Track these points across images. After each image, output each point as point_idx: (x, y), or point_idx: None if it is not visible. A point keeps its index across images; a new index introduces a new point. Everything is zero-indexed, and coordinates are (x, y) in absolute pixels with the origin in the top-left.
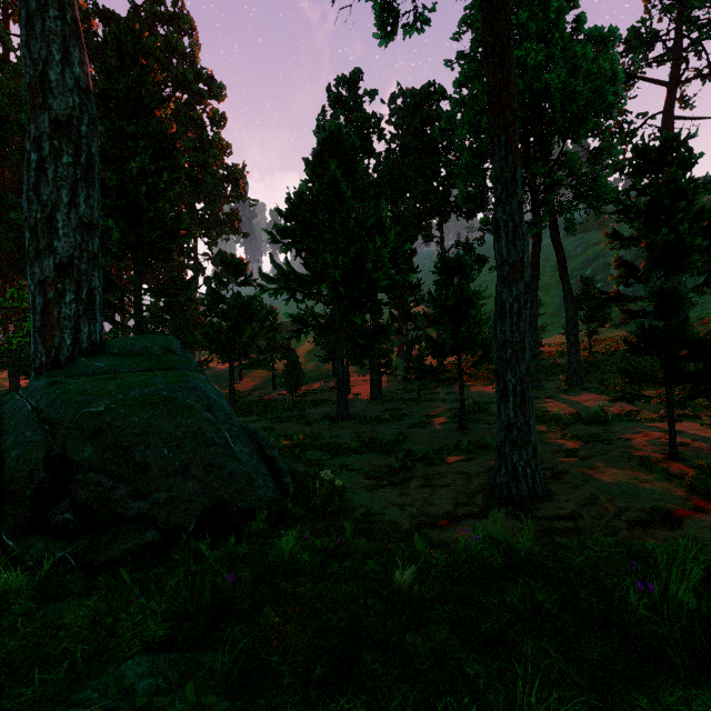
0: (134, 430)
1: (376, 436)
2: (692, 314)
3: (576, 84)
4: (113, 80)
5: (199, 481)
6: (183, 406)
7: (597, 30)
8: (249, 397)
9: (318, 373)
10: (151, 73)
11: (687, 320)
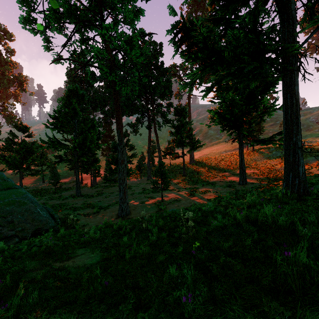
0: (8, 212)
1: (90, 202)
2: (199, 152)
3: (157, 89)
4: None
5: (31, 223)
6: (24, 202)
7: (167, 68)
8: (29, 187)
9: (67, 174)
10: None
11: (163, 170)
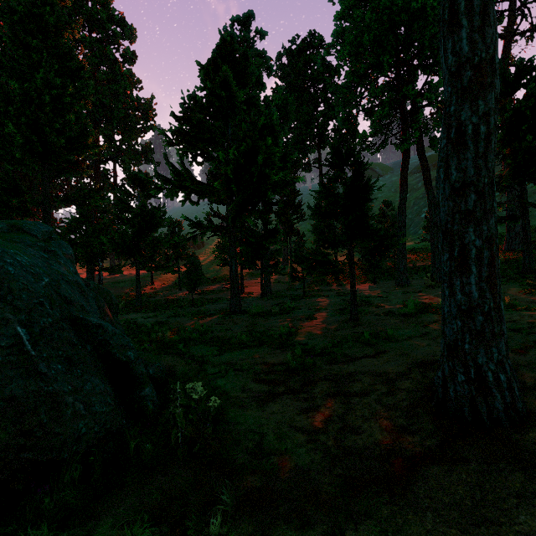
0: None
1: (267, 328)
2: None
3: None
4: None
5: None
6: None
7: None
8: (156, 296)
9: (217, 277)
10: None
11: None
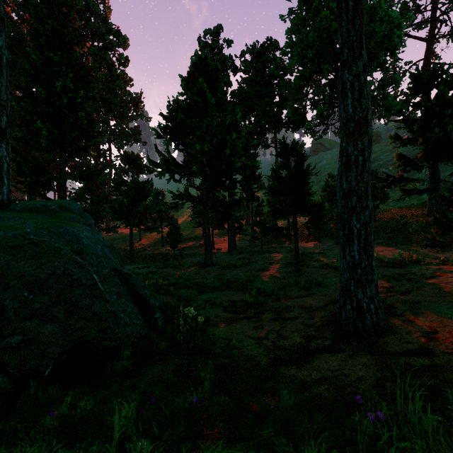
0: None
1: (232, 277)
2: None
3: (374, 26)
4: (44, 24)
5: (60, 322)
6: (50, 249)
7: None
8: (145, 251)
9: (193, 236)
10: (72, 20)
11: None
